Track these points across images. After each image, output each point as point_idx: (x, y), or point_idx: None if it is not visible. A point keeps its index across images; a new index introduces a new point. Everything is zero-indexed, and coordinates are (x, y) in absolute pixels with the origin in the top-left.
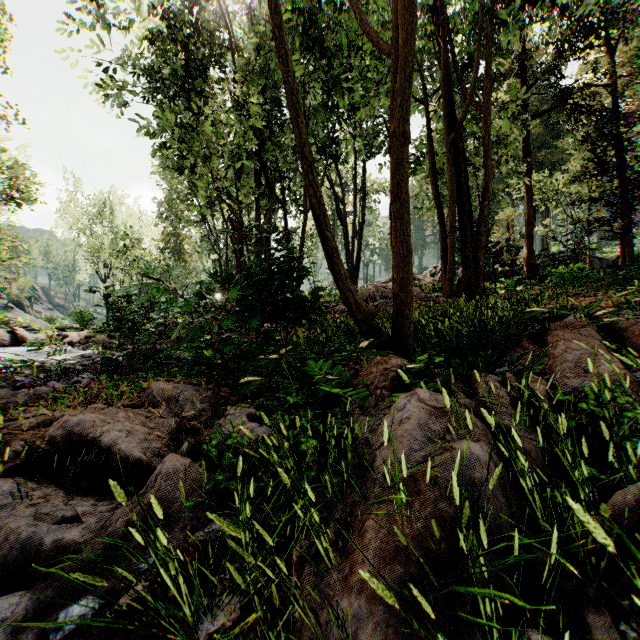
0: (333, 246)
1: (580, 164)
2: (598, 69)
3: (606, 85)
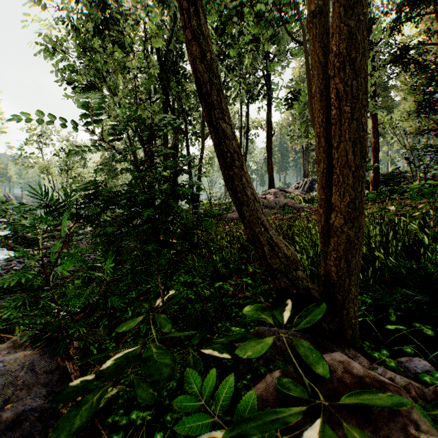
0: (233, 148)
1: (414, 104)
2: (428, 31)
3: (434, 44)
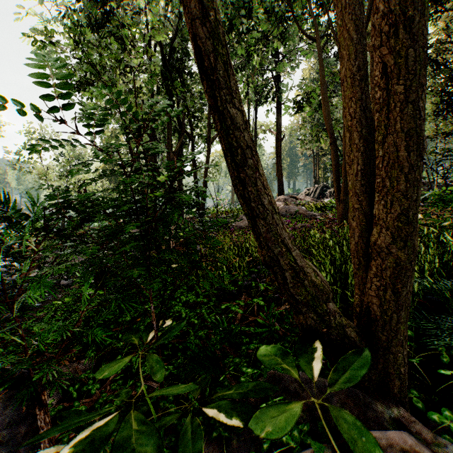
0: (245, 142)
1: (431, 107)
2: (447, 29)
3: (452, 43)
